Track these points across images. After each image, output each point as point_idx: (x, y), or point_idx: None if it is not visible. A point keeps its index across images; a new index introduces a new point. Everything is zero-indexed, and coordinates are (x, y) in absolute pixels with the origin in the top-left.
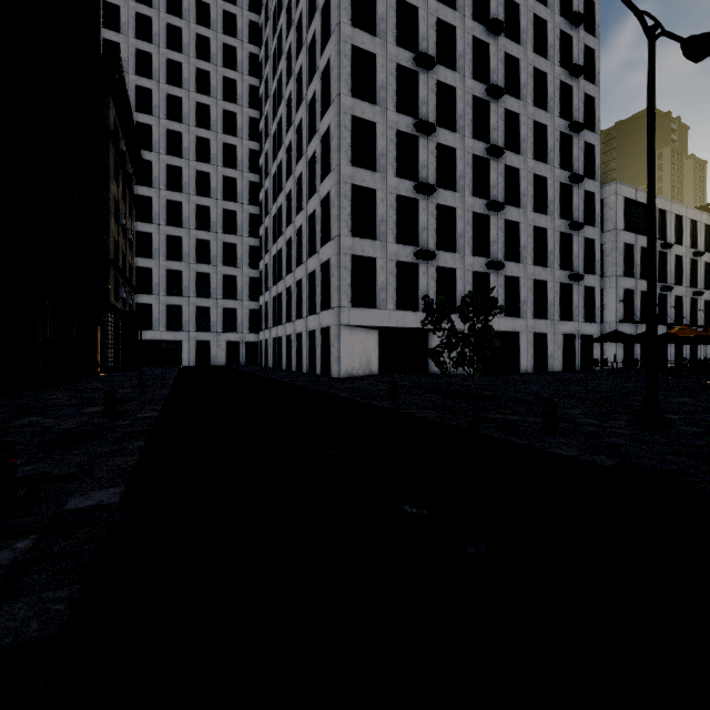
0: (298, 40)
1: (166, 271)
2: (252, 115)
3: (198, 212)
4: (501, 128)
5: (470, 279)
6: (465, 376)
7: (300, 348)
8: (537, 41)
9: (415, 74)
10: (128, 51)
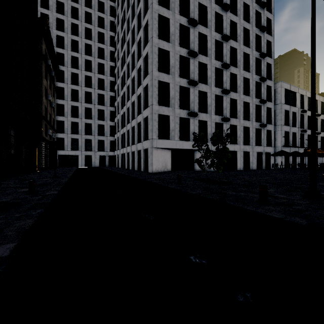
0: (133, 13)
1: (71, 122)
2: (111, 50)
3: (86, 95)
4: (228, 55)
5: (214, 126)
6: (212, 172)
7: (133, 159)
8: (245, 15)
9: (188, 29)
10: (52, 18)
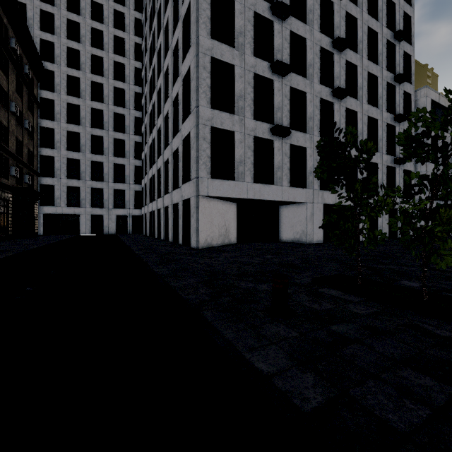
0: None
1: (67, 159)
2: (137, 41)
3: (93, 114)
4: (343, 27)
5: (318, 157)
6: (318, 246)
7: (167, 220)
8: None
9: None
10: None
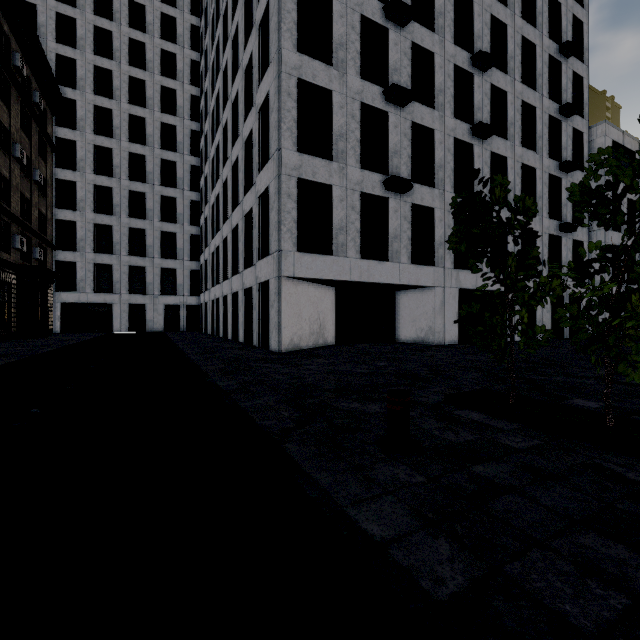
0: None
1: (94, 225)
2: (194, 58)
3: (131, 161)
4: (487, 37)
5: (451, 222)
6: (451, 348)
7: (237, 312)
8: None
9: None
10: None
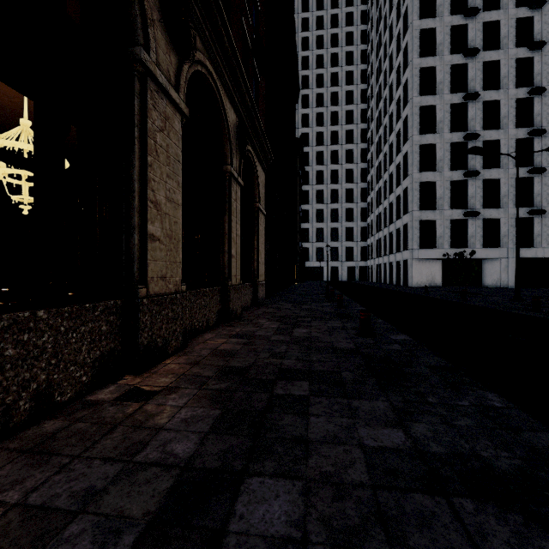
0: (391, 94)
1: (315, 229)
2: (362, 128)
3: (331, 193)
4: (546, 111)
5: (514, 223)
6: (502, 288)
7: (391, 271)
8: None
9: (465, 104)
10: (298, 117)
